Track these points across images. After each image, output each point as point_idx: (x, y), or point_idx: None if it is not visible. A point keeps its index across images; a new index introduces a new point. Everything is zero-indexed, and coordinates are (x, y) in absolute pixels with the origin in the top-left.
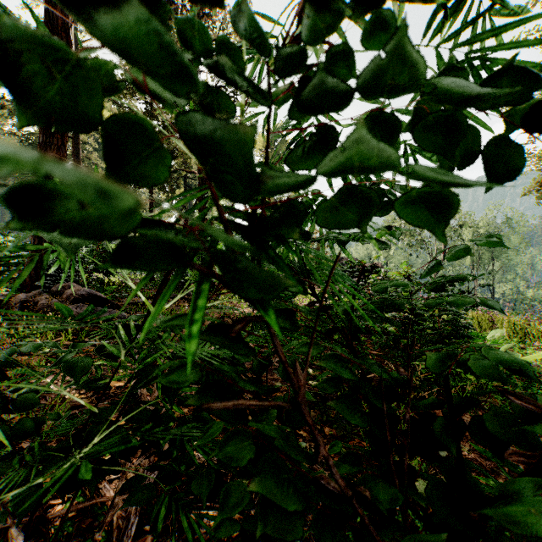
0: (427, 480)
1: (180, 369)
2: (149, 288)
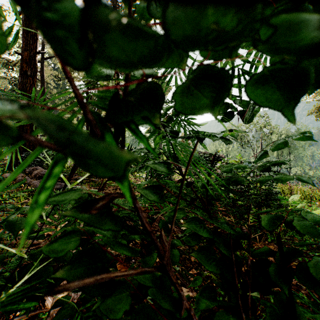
0: (263, 303)
1: (65, 239)
2: None
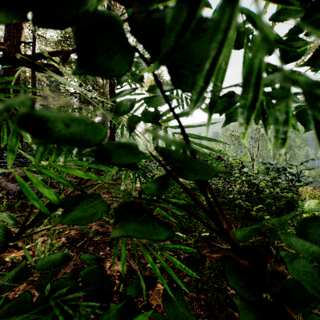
0: None
1: None
2: None
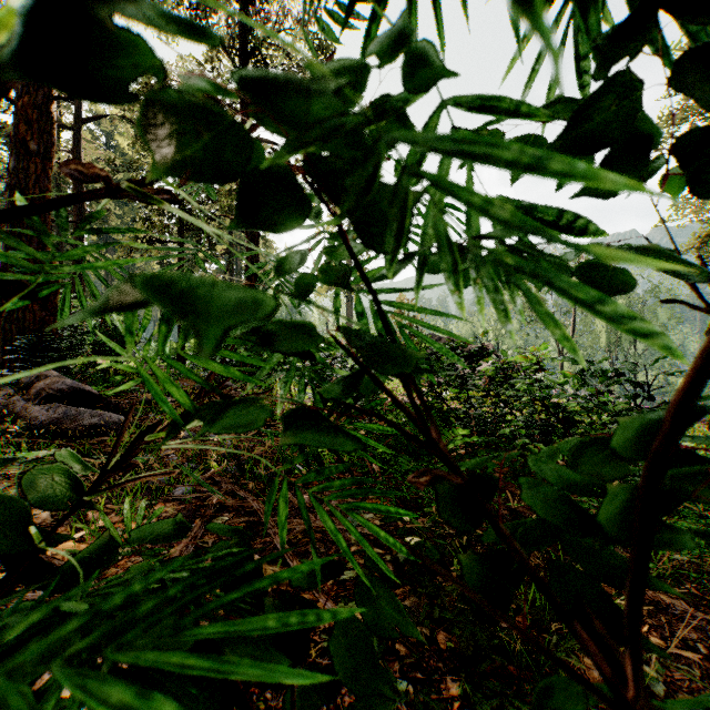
0: None
1: None
2: (174, 378)
